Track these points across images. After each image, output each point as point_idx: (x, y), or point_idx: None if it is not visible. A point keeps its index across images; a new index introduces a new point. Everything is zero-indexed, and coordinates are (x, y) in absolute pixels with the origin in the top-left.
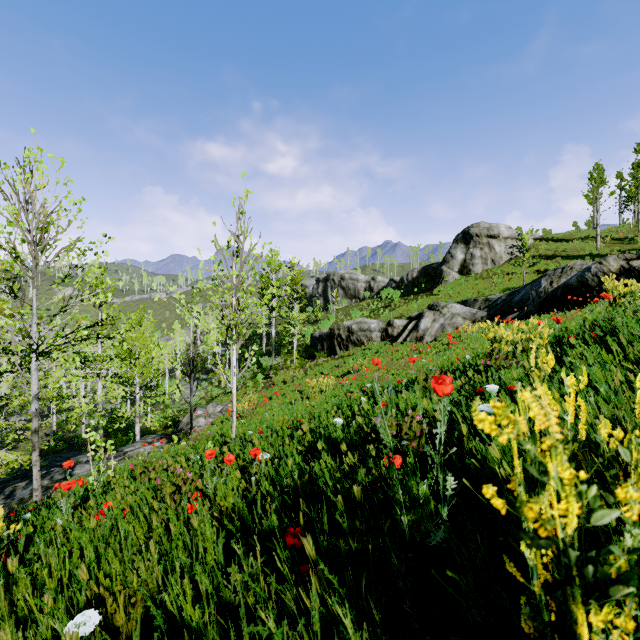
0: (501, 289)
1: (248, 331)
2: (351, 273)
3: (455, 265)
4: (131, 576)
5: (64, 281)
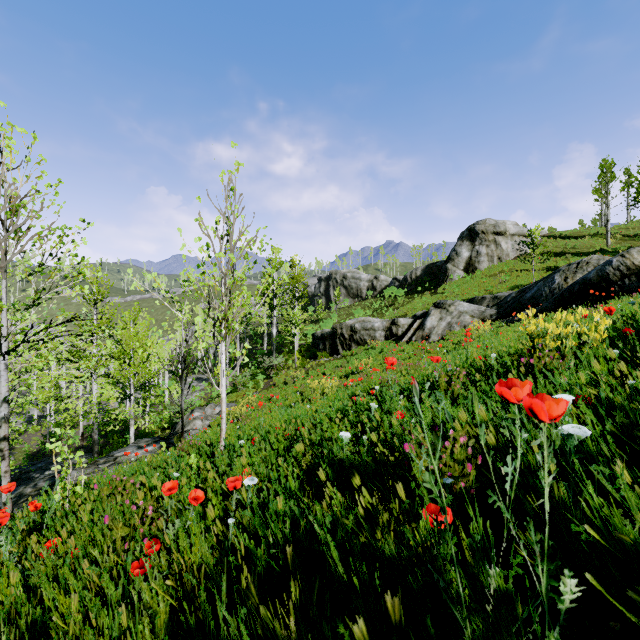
0: (509, 287)
1: (240, 326)
2: (353, 272)
3: (460, 263)
4: None
5: (38, 271)
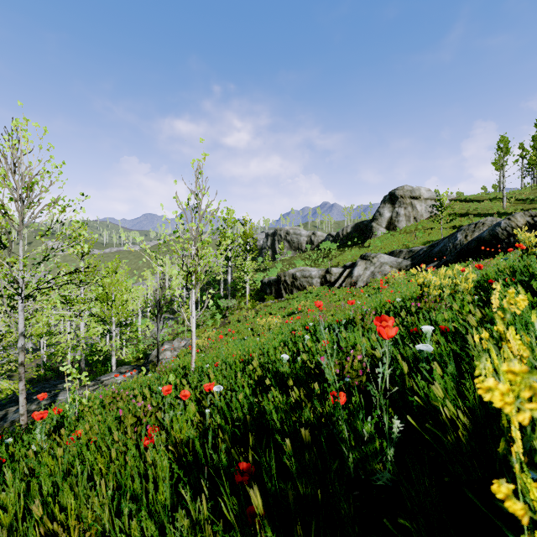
0: (422, 242)
1: (206, 277)
2: (295, 229)
3: (383, 222)
4: (86, 511)
5: (47, 234)
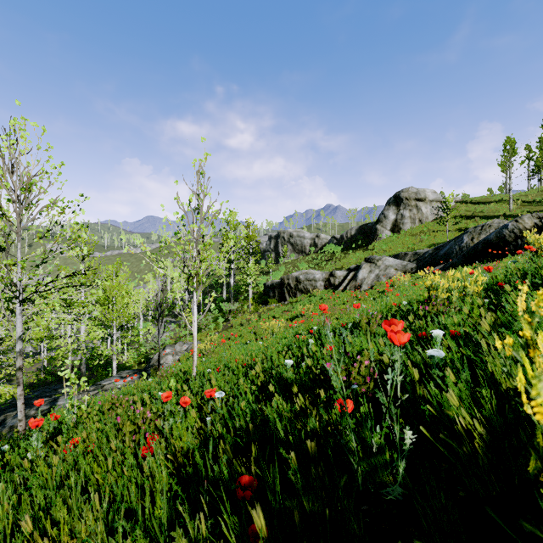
0: (427, 244)
1: (207, 280)
2: (298, 231)
3: (388, 224)
4: (79, 526)
5: (45, 236)
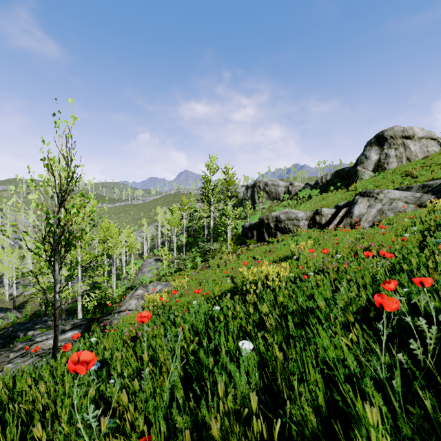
0: (426, 180)
1: None
2: (273, 180)
3: (369, 165)
4: None
5: None
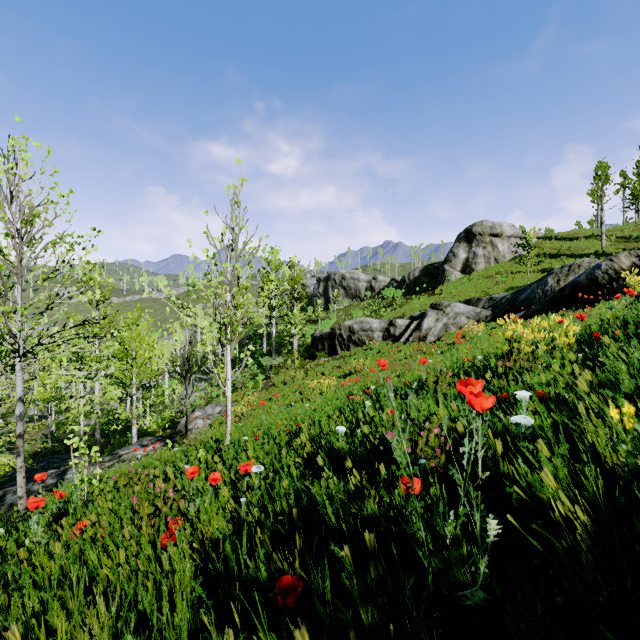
0: (505, 288)
1: (244, 330)
2: (352, 273)
3: (457, 264)
4: (81, 636)
5: (51, 277)
